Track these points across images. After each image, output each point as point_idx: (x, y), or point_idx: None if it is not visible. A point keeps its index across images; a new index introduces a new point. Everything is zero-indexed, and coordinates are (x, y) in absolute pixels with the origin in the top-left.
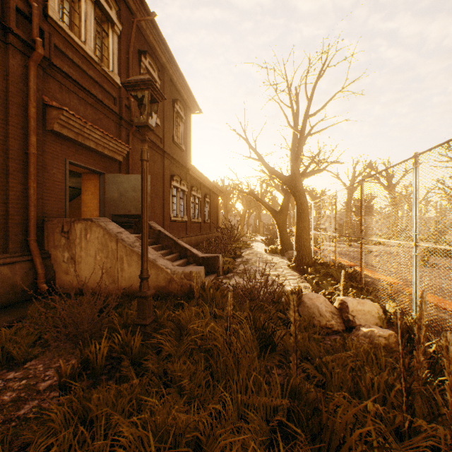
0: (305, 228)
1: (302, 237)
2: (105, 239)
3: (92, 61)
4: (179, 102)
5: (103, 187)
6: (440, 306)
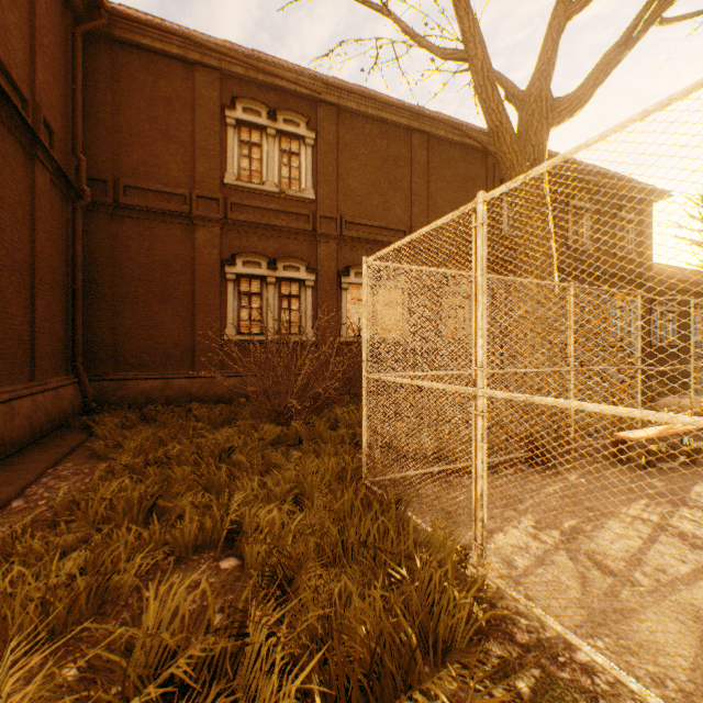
0: None
1: None
2: None
3: None
4: (624, 207)
5: None
6: None
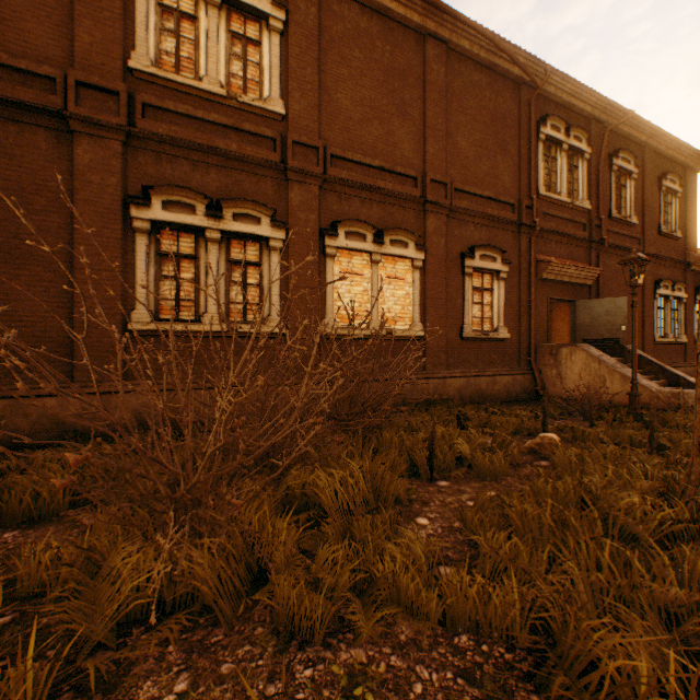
0: None
1: None
2: (587, 361)
3: (565, 204)
4: (669, 173)
5: (573, 314)
6: None
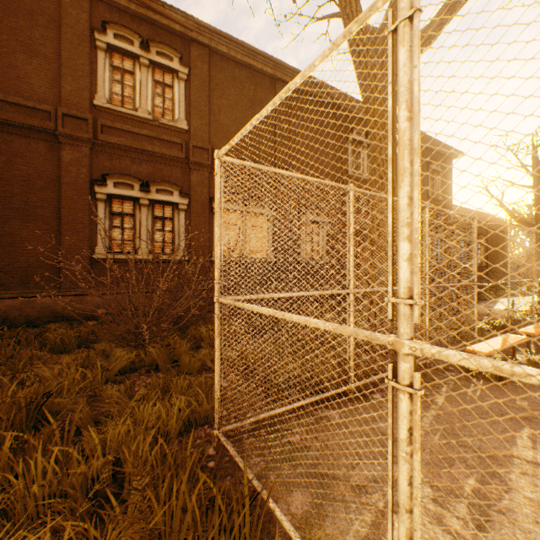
0: None
1: None
2: None
3: (366, 180)
4: (434, 160)
5: None
6: None
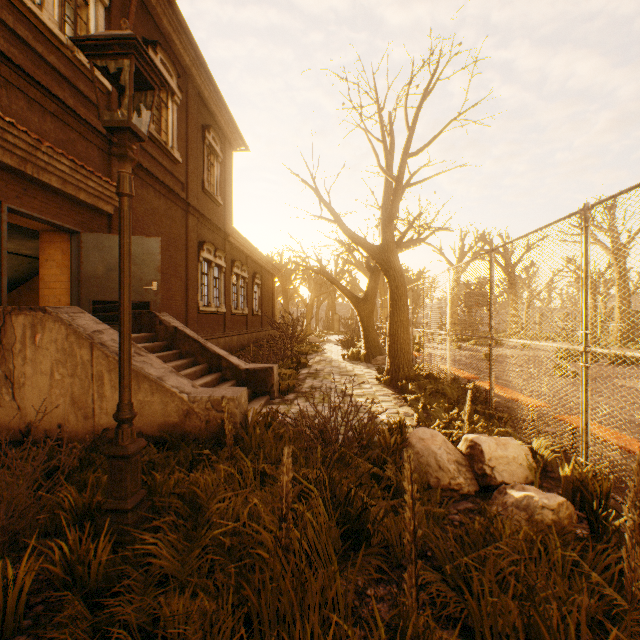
0: (403, 323)
1: (399, 337)
2: (70, 344)
3: (56, 39)
4: (213, 130)
5: (77, 255)
6: (618, 445)
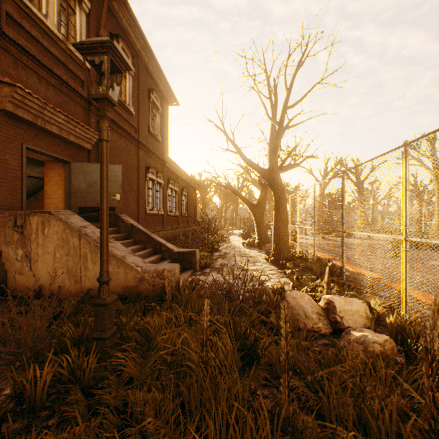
0: (283, 221)
1: (280, 231)
2: (66, 234)
3: (55, 37)
4: (155, 92)
5: (69, 177)
6: (428, 303)
